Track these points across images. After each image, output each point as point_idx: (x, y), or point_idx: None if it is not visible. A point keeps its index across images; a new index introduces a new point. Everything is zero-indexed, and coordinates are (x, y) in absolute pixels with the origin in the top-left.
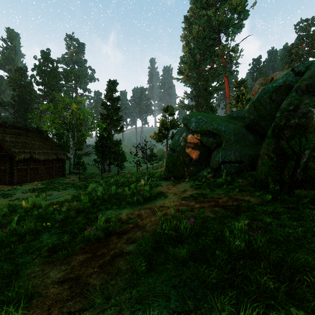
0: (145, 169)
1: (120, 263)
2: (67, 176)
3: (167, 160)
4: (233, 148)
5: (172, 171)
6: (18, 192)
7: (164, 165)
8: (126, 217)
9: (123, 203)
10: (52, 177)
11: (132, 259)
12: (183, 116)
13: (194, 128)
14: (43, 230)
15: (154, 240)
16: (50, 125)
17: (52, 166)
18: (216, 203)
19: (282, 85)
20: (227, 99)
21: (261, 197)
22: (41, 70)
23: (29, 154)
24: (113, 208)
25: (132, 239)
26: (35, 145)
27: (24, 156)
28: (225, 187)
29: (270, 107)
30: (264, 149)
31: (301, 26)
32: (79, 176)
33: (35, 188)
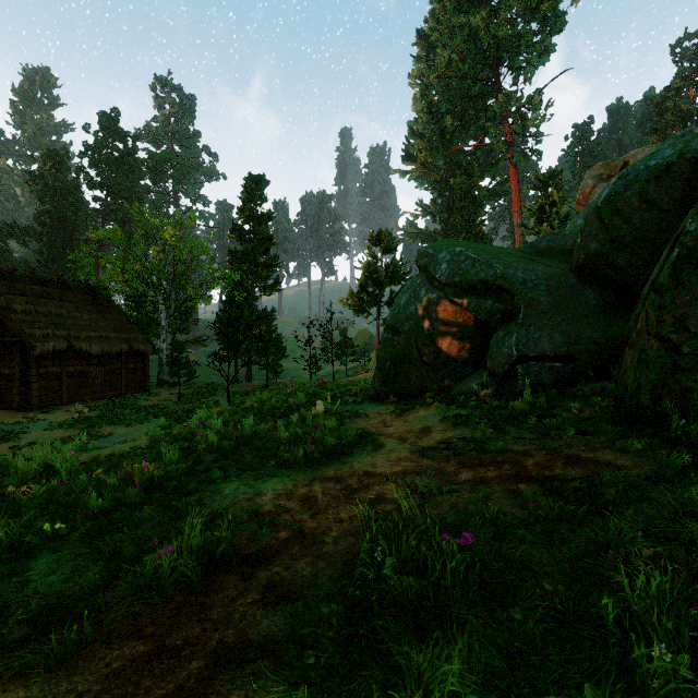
0: (330, 375)
1: (231, 697)
2: (153, 392)
3: (379, 353)
4: (547, 324)
5: (391, 379)
6: (36, 428)
7: (372, 366)
8: (272, 505)
9: (269, 461)
10: (120, 393)
11: (269, 690)
12: (419, 250)
13: (445, 276)
14: (43, 543)
15: (347, 601)
16: (116, 275)
17: (120, 368)
18: (519, 468)
19: (675, 162)
20: (514, 216)
21: (648, 455)
22: (100, 156)
23: (67, 340)
24: (244, 477)
25: (282, 589)
26: (80, 320)
27: (54, 346)
28: (534, 423)
29: (643, 218)
30: (644, 323)
31: (687, 47)
32: (178, 392)
33: (75, 419)
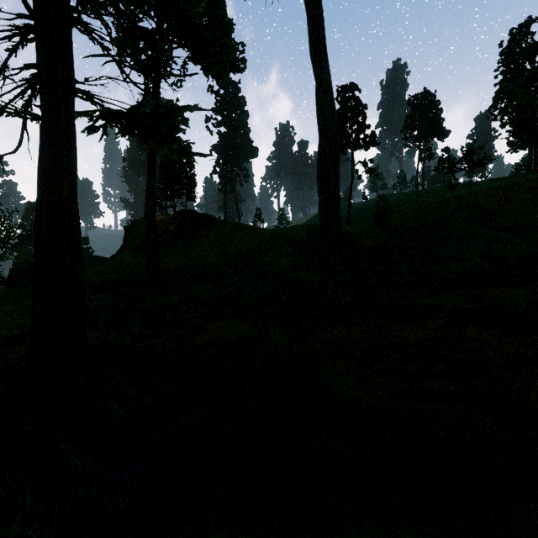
0: None
1: None
2: None
3: None
4: None
5: None
6: None
7: None
8: None
9: None
10: None
11: None
12: None
13: None
14: None
15: None
16: None
17: None
18: None
19: None
20: None
21: None
22: None
23: None
24: None
25: None
26: None
27: None
28: None
29: None
30: None
31: None
32: None
33: None
